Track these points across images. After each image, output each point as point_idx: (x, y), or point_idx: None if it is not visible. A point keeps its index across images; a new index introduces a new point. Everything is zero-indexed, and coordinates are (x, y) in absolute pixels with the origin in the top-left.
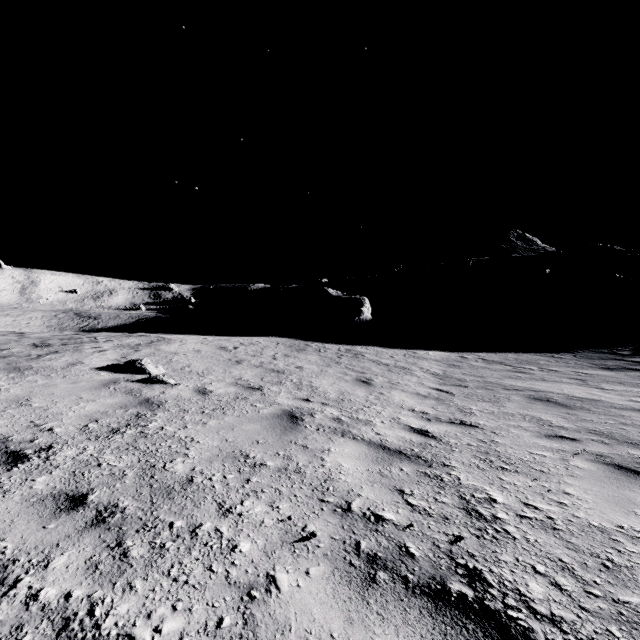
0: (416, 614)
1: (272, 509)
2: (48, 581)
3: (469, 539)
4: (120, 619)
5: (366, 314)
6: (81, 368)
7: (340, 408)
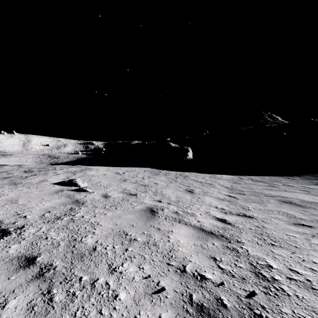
0: None
1: (139, 269)
2: None
3: (260, 295)
4: None
5: (190, 156)
6: (46, 183)
7: (177, 206)
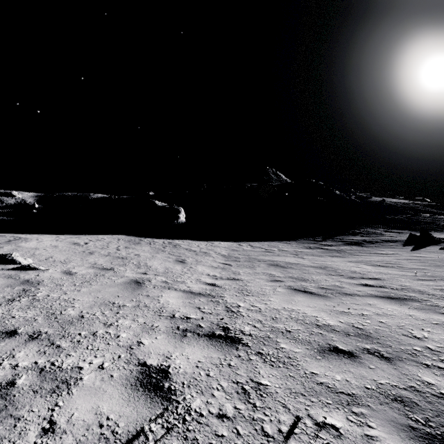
0: (202, 341)
1: (134, 321)
2: (20, 361)
3: (226, 319)
4: (70, 364)
5: (182, 218)
6: None
7: (166, 276)
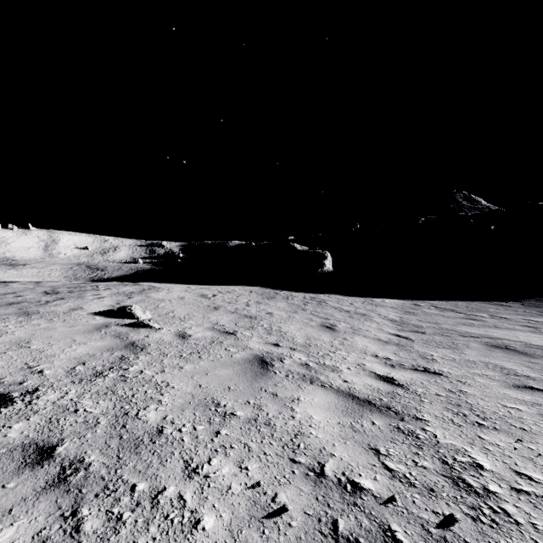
0: None
1: (240, 470)
2: None
3: (464, 522)
4: None
5: (328, 266)
6: (80, 313)
7: (307, 353)
